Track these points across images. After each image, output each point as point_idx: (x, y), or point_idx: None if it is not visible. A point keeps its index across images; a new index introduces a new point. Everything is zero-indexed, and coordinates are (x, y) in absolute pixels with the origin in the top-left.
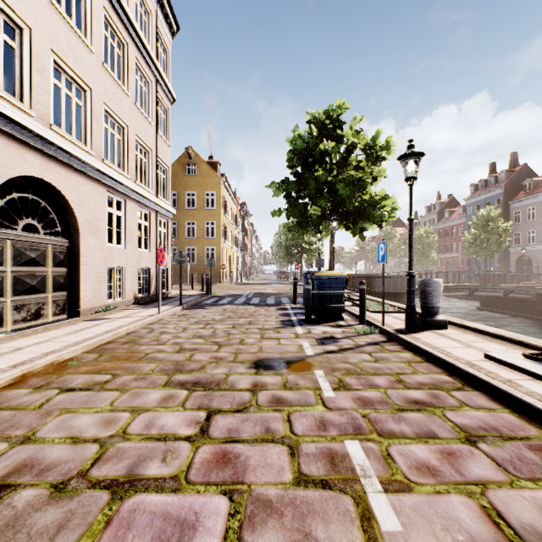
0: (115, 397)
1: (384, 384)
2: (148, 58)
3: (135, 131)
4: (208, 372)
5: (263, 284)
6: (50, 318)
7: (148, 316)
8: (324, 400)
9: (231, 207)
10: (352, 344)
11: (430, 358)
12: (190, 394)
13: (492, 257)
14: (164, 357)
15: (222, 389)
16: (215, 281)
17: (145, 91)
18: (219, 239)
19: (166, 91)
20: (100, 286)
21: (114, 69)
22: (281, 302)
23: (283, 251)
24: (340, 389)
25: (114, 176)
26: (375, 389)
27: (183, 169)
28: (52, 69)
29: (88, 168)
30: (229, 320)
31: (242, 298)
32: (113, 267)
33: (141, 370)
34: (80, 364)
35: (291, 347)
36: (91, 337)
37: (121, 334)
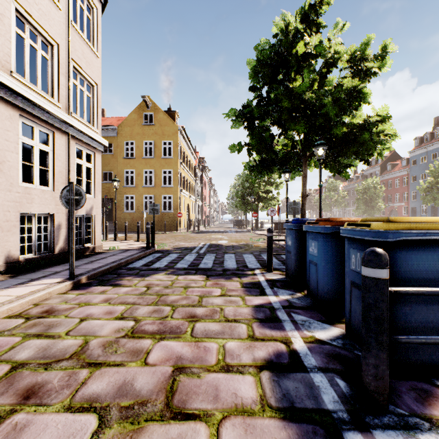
0: None
1: None
2: None
3: None
4: None
5: (220, 232)
6: None
7: None
8: None
9: (190, 158)
10: None
11: None
12: None
13: None
14: None
15: None
16: (172, 229)
17: None
18: (176, 187)
19: None
20: None
21: None
22: (246, 266)
23: (239, 200)
24: None
25: None
26: None
27: (140, 119)
28: None
29: None
30: (121, 356)
31: (191, 255)
32: None
33: None
34: None
35: None
36: None
37: None
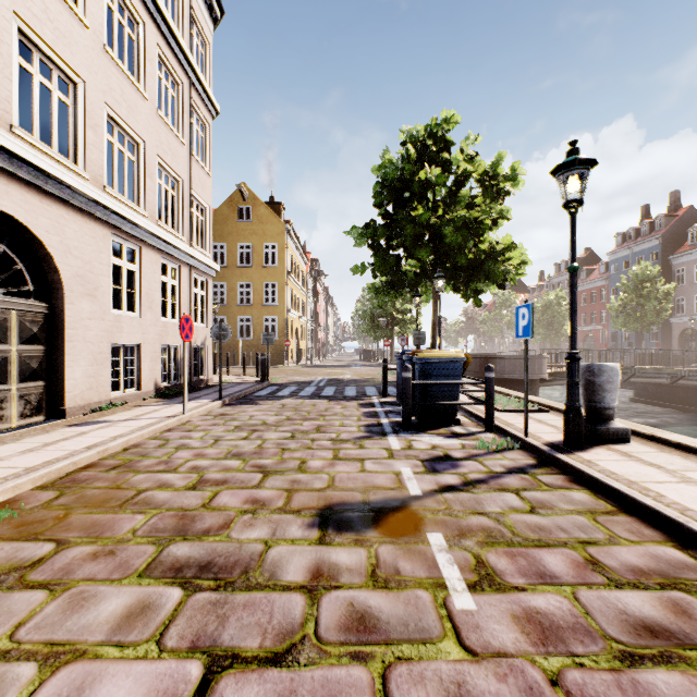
0: (32, 609)
1: (567, 573)
2: (177, 48)
3: (156, 150)
4: (234, 536)
5: (341, 366)
6: (14, 423)
7: (167, 417)
8: (457, 621)
9: (299, 264)
10: (483, 471)
11: (627, 504)
12: (184, 599)
13: (648, 330)
14: (166, 500)
15: (251, 587)
16: (277, 363)
17: (173, 96)
18: (282, 306)
19: (204, 99)
20: (99, 372)
21: (124, 58)
22: (365, 394)
23: (367, 323)
24: (484, 586)
25: (121, 211)
26: (553, 586)
27: (234, 213)
28: (16, 43)
29: (78, 198)
30: (288, 424)
31: (311, 387)
32: (121, 344)
33: (115, 531)
34: (13, 516)
35: (383, 478)
36: (60, 458)
37: (114, 451)
